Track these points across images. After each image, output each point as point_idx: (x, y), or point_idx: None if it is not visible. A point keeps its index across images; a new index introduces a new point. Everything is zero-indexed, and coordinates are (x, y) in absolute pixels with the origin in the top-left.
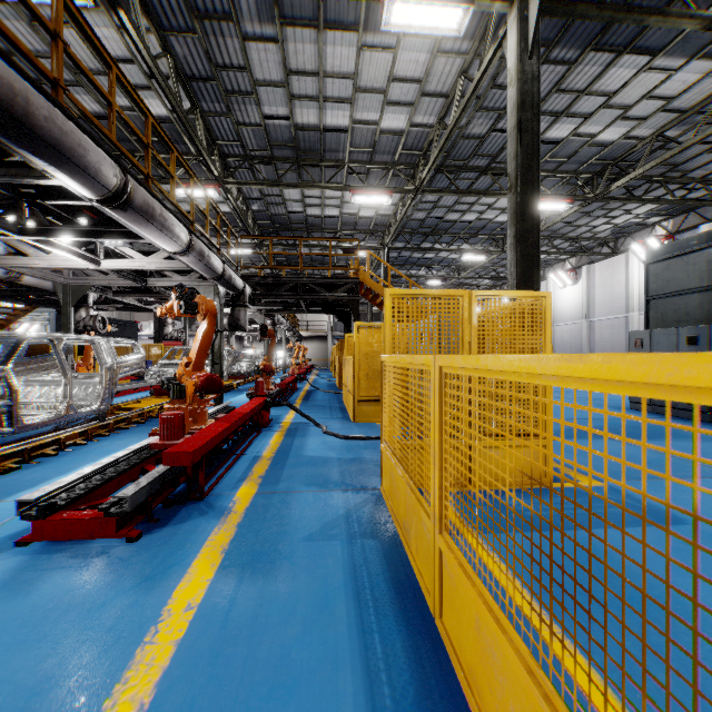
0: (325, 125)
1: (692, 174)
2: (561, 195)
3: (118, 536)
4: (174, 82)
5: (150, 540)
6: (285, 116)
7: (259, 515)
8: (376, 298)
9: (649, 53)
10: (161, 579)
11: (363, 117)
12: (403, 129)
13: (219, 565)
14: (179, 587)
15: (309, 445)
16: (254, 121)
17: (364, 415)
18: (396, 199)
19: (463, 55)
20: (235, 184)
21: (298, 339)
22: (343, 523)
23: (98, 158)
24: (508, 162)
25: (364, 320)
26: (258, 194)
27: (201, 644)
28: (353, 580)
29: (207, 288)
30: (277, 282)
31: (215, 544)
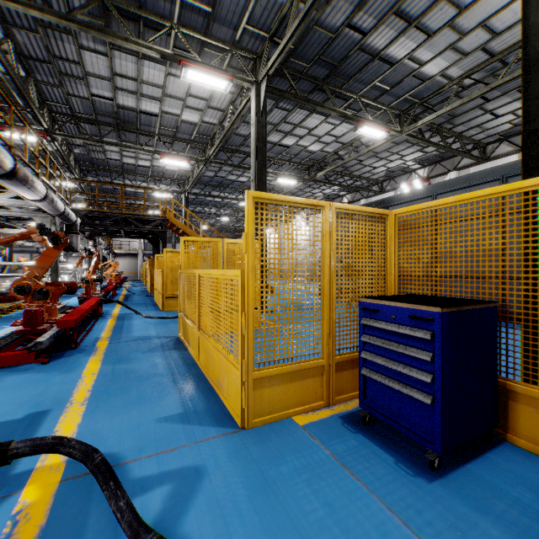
0: (141, 109)
1: (355, 173)
2: (292, 175)
3: (37, 362)
4: (14, 60)
5: (56, 362)
6: (109, 97)
7: (114, 350)
8: (178, 230)
9: (324, 116)
10: (73, 370)
11: (169, 110)
12: (197, 122)
13: (101, 364)
14: (85, 371)
15: (135, 323)
16: (82, 95)
17: (170, 306)
18: (193, 162)
19: (232, 93)
20: (62, 135)
21: (113, 256)
22: (160, 347)
23: (6, 155)
24: (252, 167)
25: (169, 242)
26: (81, 142)
27: (105, 379)
28: (166, 360)
29: (44, 219)
30: (102, 215)
31: (95, 359)
